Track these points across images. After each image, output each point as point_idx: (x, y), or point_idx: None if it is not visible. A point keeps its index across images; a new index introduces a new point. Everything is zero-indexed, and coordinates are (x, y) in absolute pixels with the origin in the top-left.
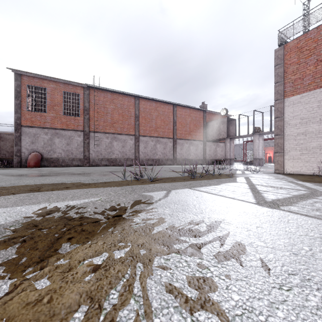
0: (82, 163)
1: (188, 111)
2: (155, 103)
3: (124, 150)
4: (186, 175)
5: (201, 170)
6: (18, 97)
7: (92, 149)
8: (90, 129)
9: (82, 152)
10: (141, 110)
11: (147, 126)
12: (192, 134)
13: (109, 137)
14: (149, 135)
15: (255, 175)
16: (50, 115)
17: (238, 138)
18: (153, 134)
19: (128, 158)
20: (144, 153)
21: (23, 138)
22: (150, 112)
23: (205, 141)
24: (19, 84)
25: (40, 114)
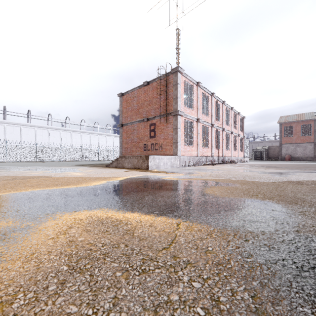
0: (312, 159)
1: None
2: None
3: None
4: None
5: None
6: (280, 133)
7: None
8: None
9: (312, 153)
10: None
11: None
12: None
13: None
14: None
15: None
16: (294, 137)
17: None
18: None
19: None
20: None
21: (282, 148)
22: None
23: None
24: (281, 127)
25: (289, 138)
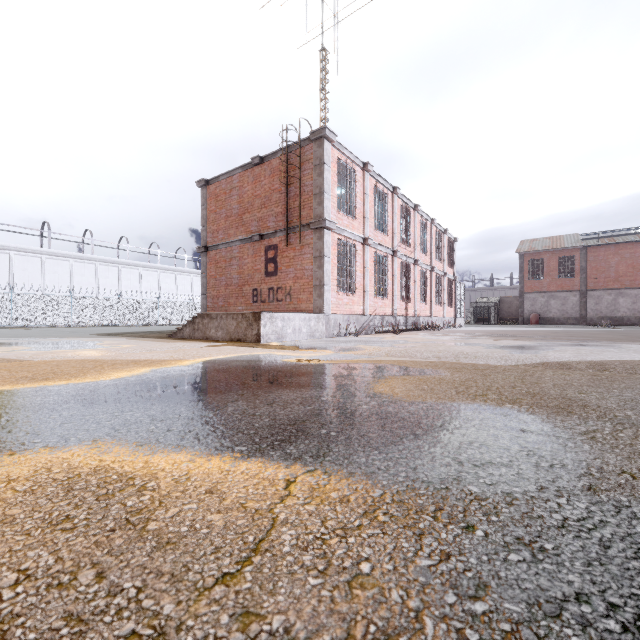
0: (577, 322)
1: None
2: None
3: (635, 307)
4: None
5: None
6: (521, 272)
7: (590, 308)
8: (587, 288)
9: (577, 311)
10: None
11: None
12: None
13: (612, 294)
14: None
15: None
16: (546, 281)
17: None
18: None
19: None
20: None
21: (525, 302)
22: None
23: None
24: (522, 261)
25: (538, 282)
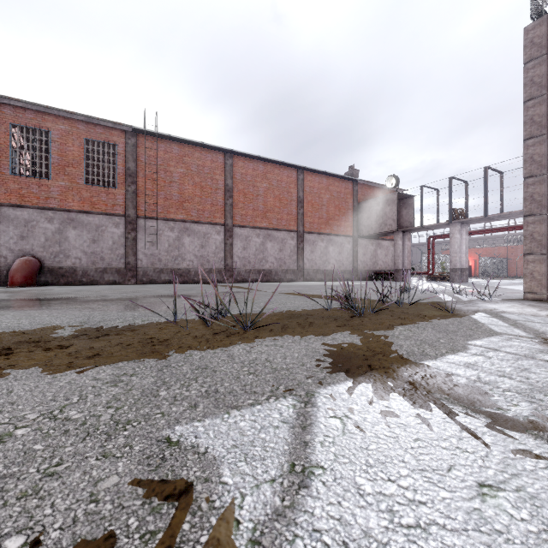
0: (122, 278)
1: (326, 181)
2: (263, 166)
3: (204, 252)
4: (334, 307)
5: (358, 292)
6: None
7: (143, 251)
8: (138, 212)
9: (122, 256)
10: (236, 177)
11: (248, 208)
12: (333, 224)
13: (176, 228)
14: (252, 224)
15: (496, 305)
16: (58, 185)
17: (419, 230)
18: (259, 223)
19: (212, 269)
20: (243, 258)
21: (4, 228)
22: (253, 183)
23: (355, 236)
24: None
25: (38, 183)
